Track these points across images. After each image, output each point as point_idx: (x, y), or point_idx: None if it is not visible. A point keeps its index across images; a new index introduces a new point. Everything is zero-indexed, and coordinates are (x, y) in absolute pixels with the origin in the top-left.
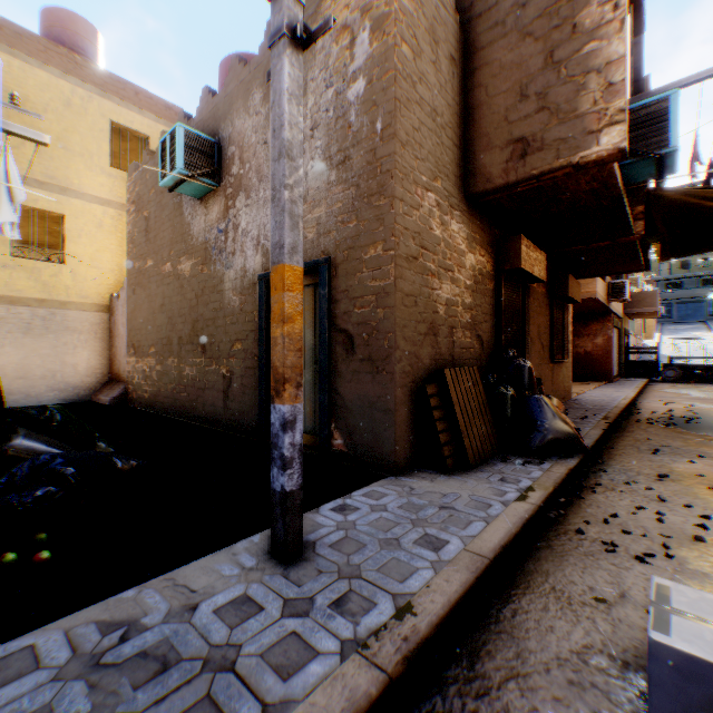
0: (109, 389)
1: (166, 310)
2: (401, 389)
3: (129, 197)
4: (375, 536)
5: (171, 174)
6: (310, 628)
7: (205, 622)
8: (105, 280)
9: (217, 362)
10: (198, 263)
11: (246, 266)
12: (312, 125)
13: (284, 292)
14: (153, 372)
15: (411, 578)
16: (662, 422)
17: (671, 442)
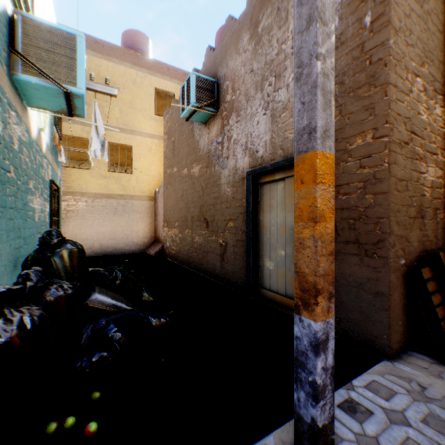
0: (154, 246)
1: (184, 199)
2: (394, 273)
3: (164, 131)
4: None
5: (187, 107)
6: None
7: None
8: (151, 181)
9: (216, 234)
10: (203, 167)
11: (237, 166)
12: (293, 44)
13: (316, 185)
14: (176, 238)
15: None
16: None
17: None
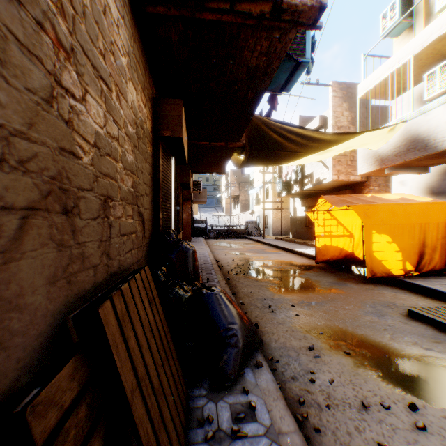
0: None
1: None
2: None
3: None
4: None
5: None
6: None
7: None
8: None
9: None
10: None
11: None
12: None
13: None
14: None
15: None
16: (240, 272)
17: (265, 292)
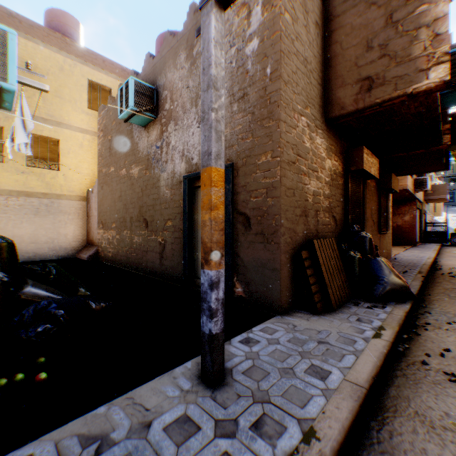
0: (87, 250)
1: (122, 199)
2: (284, 254)
3: (99, 127)
4: (275, 365)
5: (126, 110)
6: (238, 449)
7: (157, 439)
8: (84, 180)
9: (155, 234)
10: (143, 169)
11: (175, 170)
12: None
13: (211, 187)
14: (114, 240)
15: (309, 404)
16: None
17: None
